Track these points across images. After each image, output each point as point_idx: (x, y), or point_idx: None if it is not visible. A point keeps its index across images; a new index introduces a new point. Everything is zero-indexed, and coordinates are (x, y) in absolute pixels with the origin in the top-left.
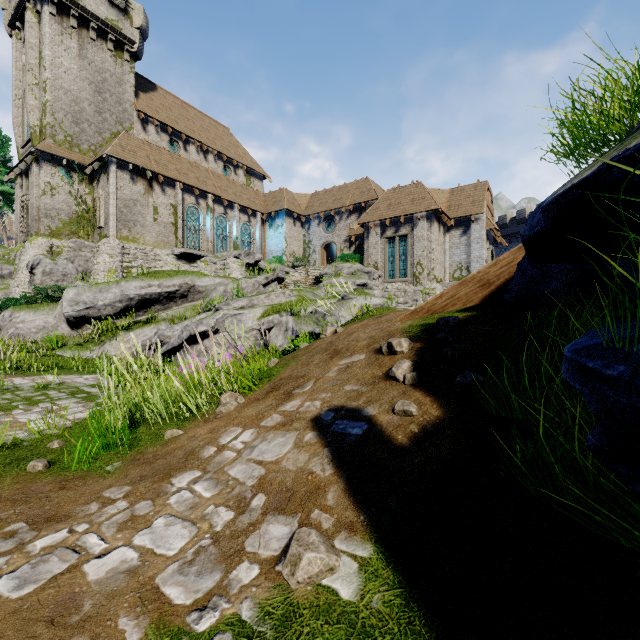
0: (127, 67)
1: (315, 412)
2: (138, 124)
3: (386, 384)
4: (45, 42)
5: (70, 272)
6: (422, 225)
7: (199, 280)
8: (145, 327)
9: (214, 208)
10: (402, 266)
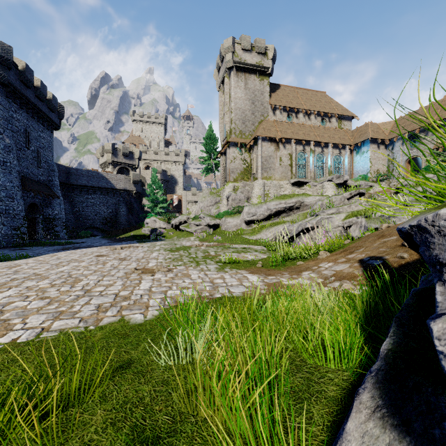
0: (265, 83)
1: (361, 258)
2: (271, 112)
3: (399, 248)
4: (231, 89)
5: (242, 198)
6: None
7: (306, 198)
8: (278, 225)
9: (314, 150)
10: None
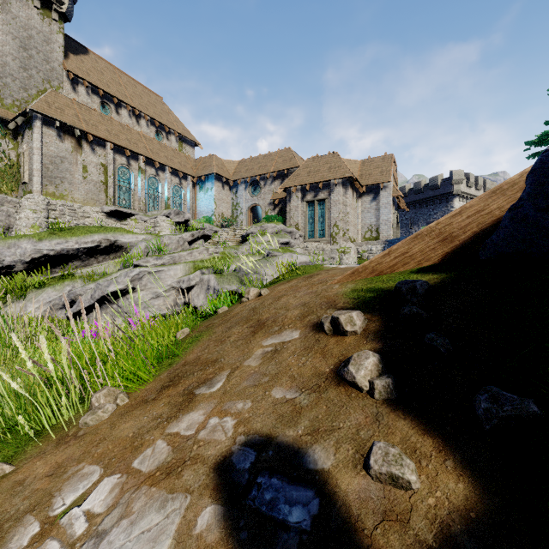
0: (55, 27)
1: (223, 446)
2: (67, 84)
3: (340, 393)
4: None
5: None
6: (338, 191)
7: (122, 236)
8: (58, 285)
9: (146, 169)
10: (320, 227)
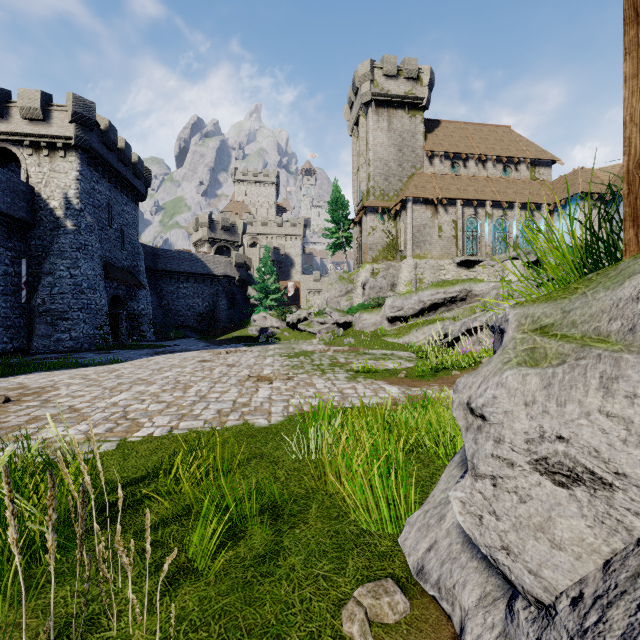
0: (418, 120)
1: None
2: (426, 162)
3: None
4: (369, 133)
5: (384, 286)
6: None
7: (475, 286)
8: (434, 323)
9: (492, 213)
10: None
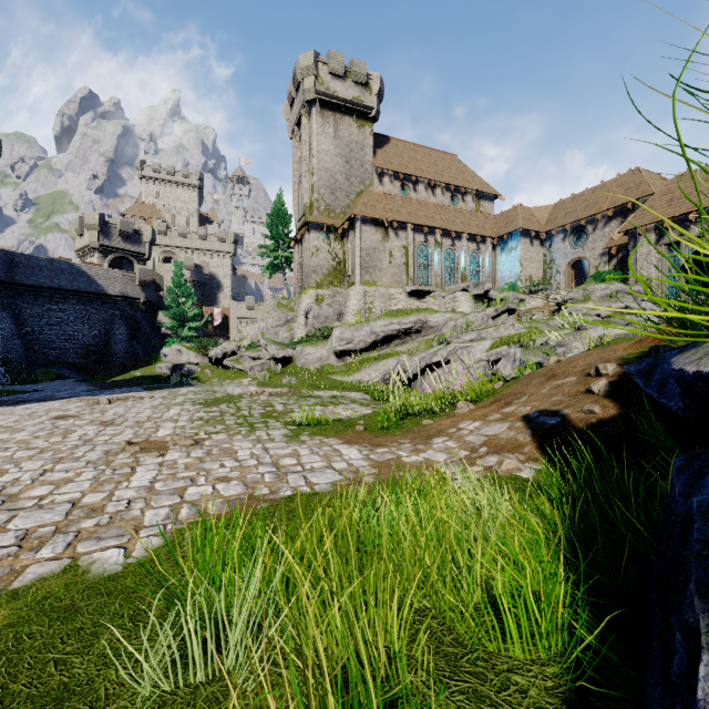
0: (367, 132)
1: (525, 412)
2: (376, 179)
3: (584, 396)
4: (313, 136)
5: (330, 315)
6: None
7: (431, 316)
8: (389, 358)
9: (442, 242)
10: None
